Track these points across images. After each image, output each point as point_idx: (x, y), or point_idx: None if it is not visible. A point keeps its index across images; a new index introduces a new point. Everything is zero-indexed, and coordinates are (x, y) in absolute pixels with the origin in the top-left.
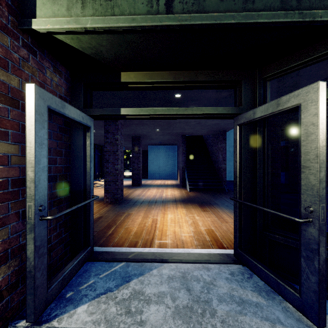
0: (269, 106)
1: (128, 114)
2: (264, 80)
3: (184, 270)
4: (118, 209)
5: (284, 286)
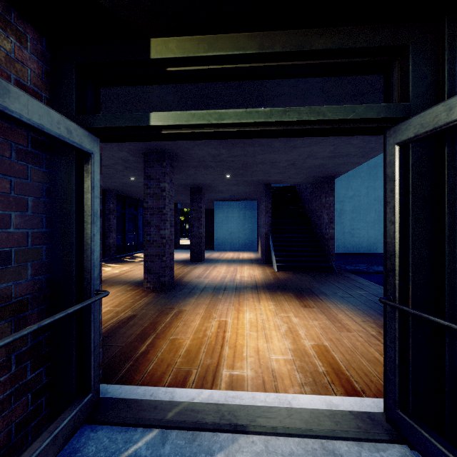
0: None
1: (165, 125)
2: None
3: None
4: (164, 302)
5: None
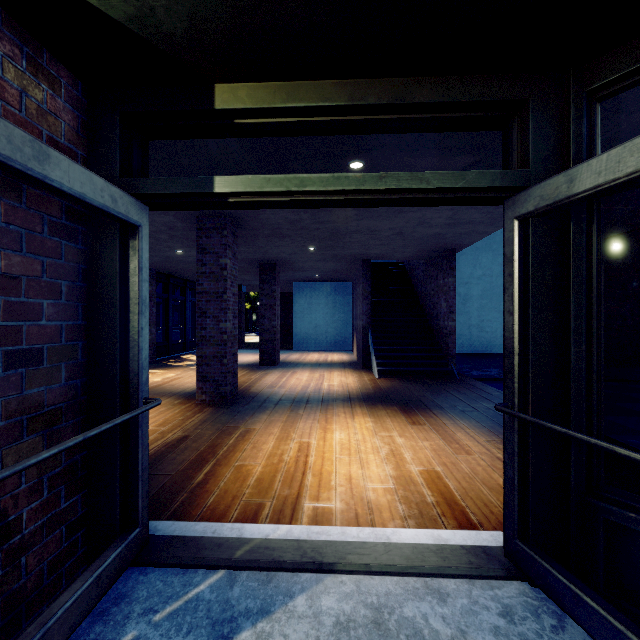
0: (627, 154)
1: (233, 192)
2: (588, 99)
3: (377, 600)
4: (225, 419)
5: None
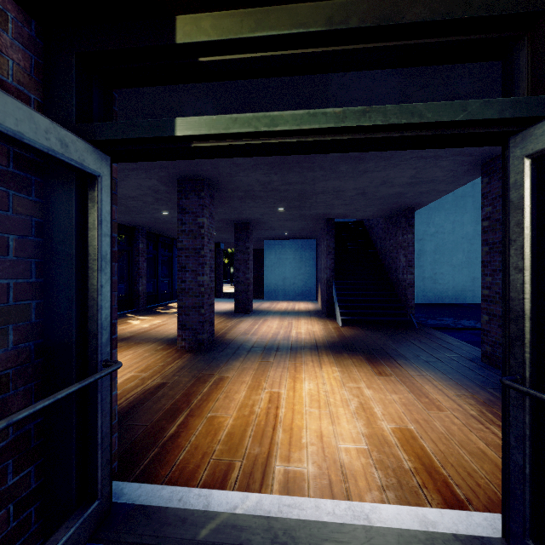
0: None
1: (196, 135)
2: None
3: None
4: (201, 366)
5: None
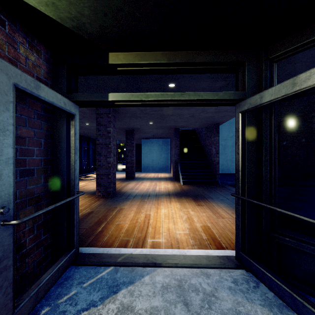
0: (282, 88)
1: (117, 100)
2: (270, 61)
3: (180, 277)
4: (110, 204)
5: (302, 303)
